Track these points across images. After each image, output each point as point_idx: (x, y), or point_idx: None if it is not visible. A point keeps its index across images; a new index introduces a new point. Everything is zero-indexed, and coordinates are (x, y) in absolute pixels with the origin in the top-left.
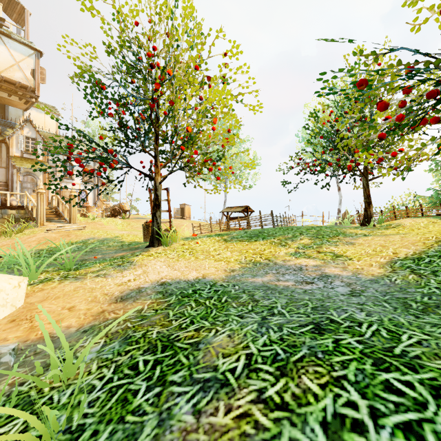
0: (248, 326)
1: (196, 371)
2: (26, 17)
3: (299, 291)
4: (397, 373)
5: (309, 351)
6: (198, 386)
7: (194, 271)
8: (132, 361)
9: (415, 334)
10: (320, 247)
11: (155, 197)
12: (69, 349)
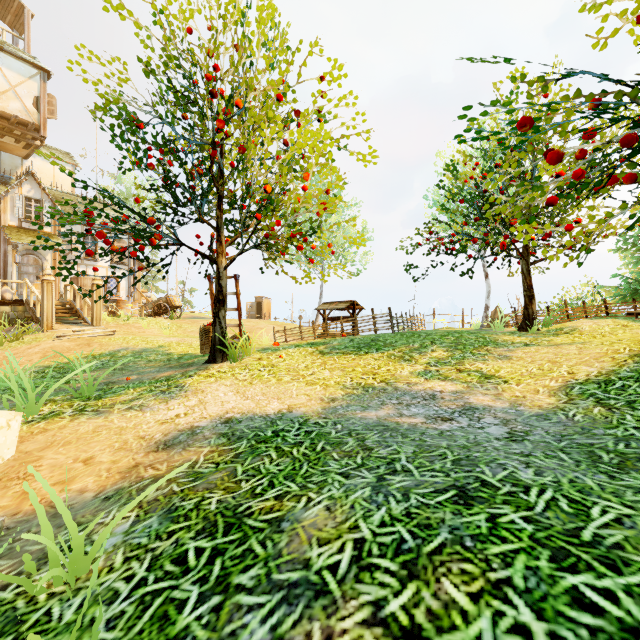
0: (357, 491)
1: (276, 567)
2: (26, 20)
3: (432, 433)
4: (589, 574)
5: (452, 535)
6: (279, 595)
7: (276, 400)
8: (178, 549)
9: (612, 506)
10: (461, 363)
11: (218, 289)
12: (82, 528)
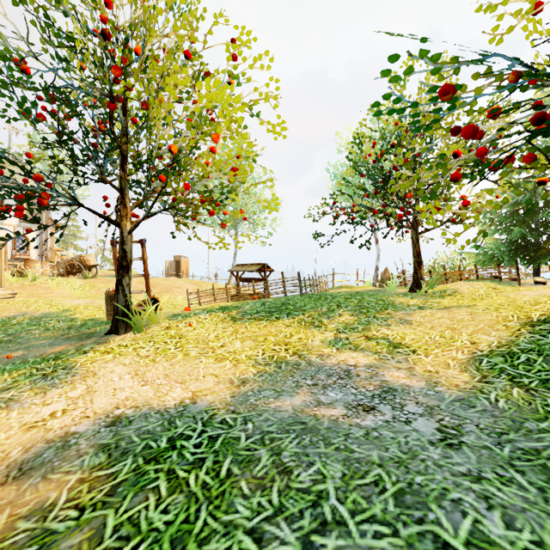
0: None
1: None
2: None
3: (357, 435)
4: None
5: None
6: None
7: (179, 385)
8: None
9: None
10: (368, 329)
11: (121, 254)
12: None
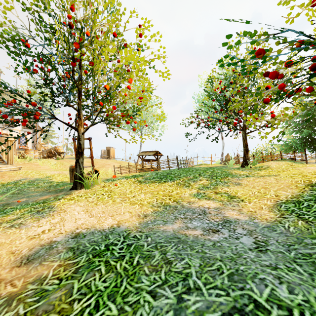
0: None
1: None
2: None
3: (209, 245)
4: None
5: None
6: None
7: (110, 217)
8: None
9: None
10: (216, 188)
11: (78, 145)
12: None
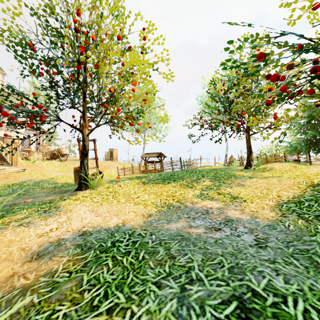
0: (167, 304)
1: None
2: None
3: (211, 242)
4: None
5: None
6: None
7: (115, 216)
8: None
9: None
10: (219, 189)
11: (83, 147)
12: None
